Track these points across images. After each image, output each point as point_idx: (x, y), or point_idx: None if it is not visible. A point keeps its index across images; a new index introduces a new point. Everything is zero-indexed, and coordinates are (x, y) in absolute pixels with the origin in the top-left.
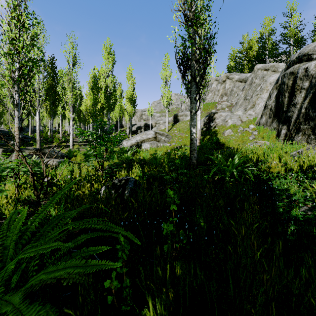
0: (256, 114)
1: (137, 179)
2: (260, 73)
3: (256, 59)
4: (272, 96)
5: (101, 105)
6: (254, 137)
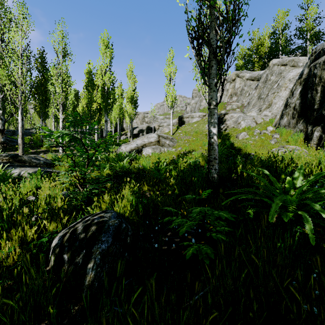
0: (273, 115)
1: (125, 216)
2: (277, 69)
3: (269, 56)
4: (295, 93)
5: (99, 105)
6: (276, 141)
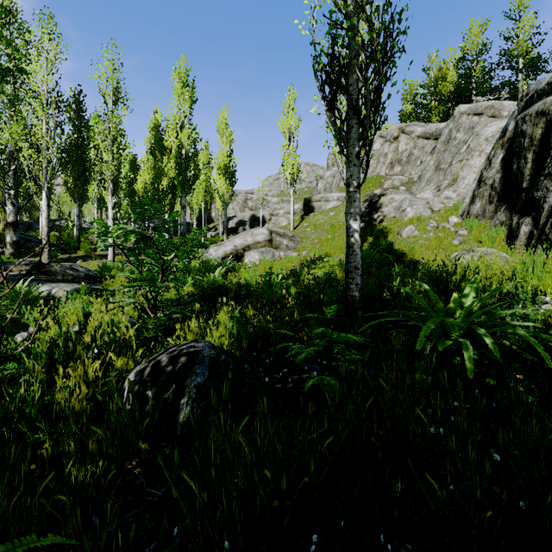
0: (459, 197)
1: (224, 348)
2: (467, 120)
3: (455, 98)
4: (494, 162)
5: (171, 181)
6: (462, 240)
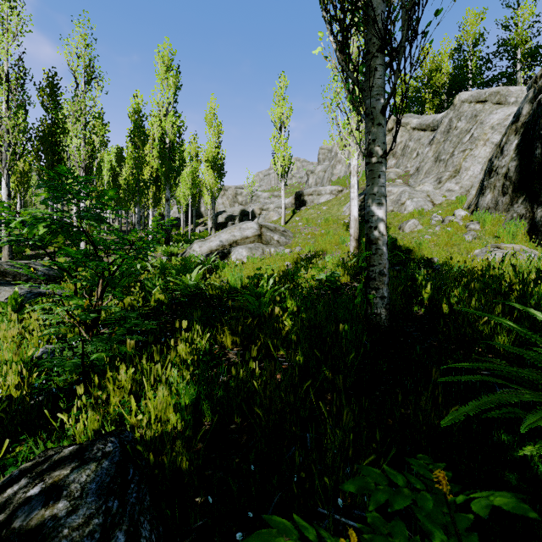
0: (462, 189)
1: (151, 459)
2: (469, 108)
3: (450, 90)
4: (507, 149)
5: (155, 172)
6: (476, 235)
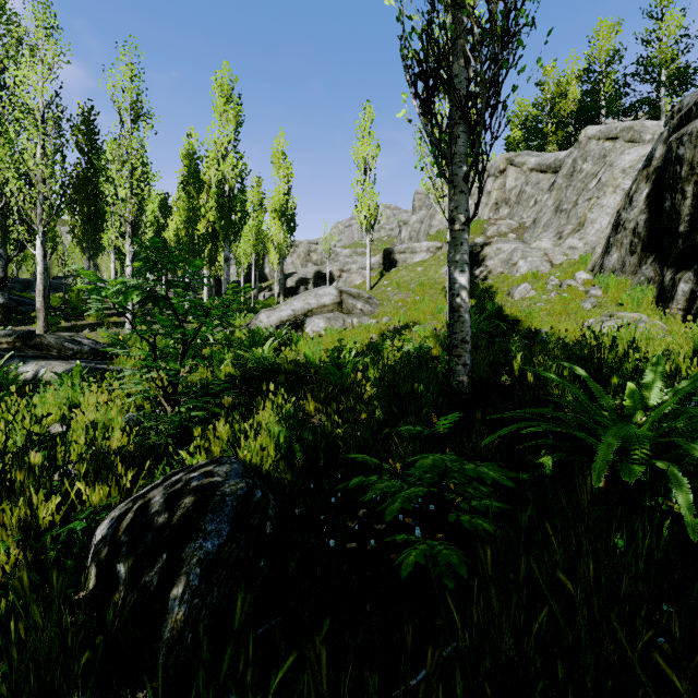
0: (588, 246)
1: (263, 471)
2: (596, 147)
3: (578, 120)
4: (636, 199)
5: (211, 226)
6: (596, 303)
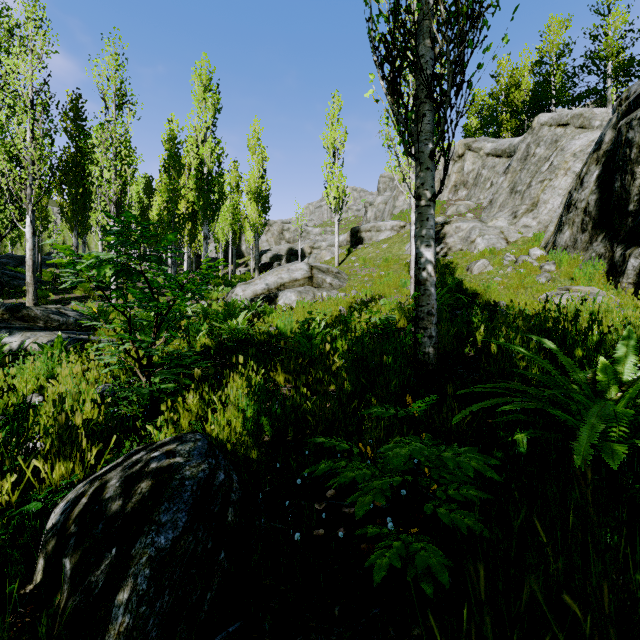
0: (541, 225)
1: (229, 448)
2: (548, 133)
3: (530, 109)
4: (587, 180)
5: (191, 206)
6: (550, 277)
